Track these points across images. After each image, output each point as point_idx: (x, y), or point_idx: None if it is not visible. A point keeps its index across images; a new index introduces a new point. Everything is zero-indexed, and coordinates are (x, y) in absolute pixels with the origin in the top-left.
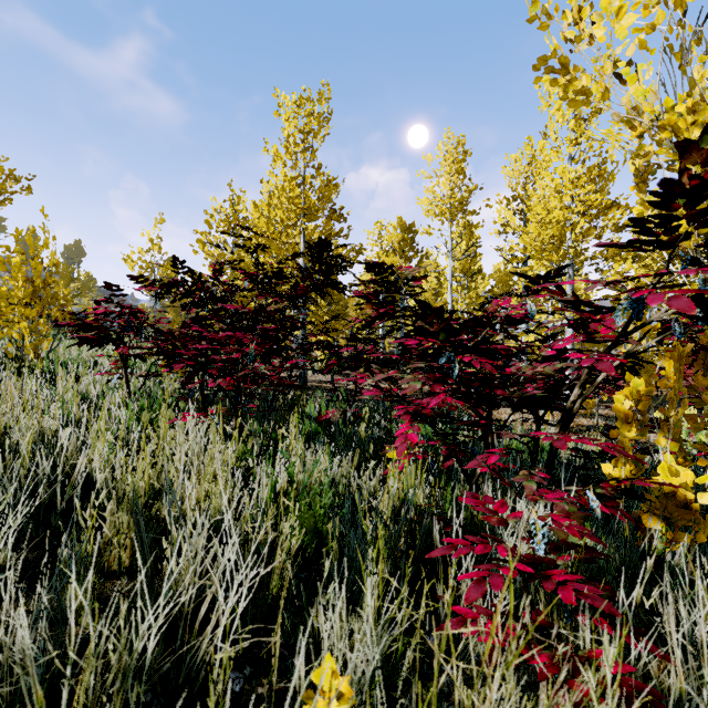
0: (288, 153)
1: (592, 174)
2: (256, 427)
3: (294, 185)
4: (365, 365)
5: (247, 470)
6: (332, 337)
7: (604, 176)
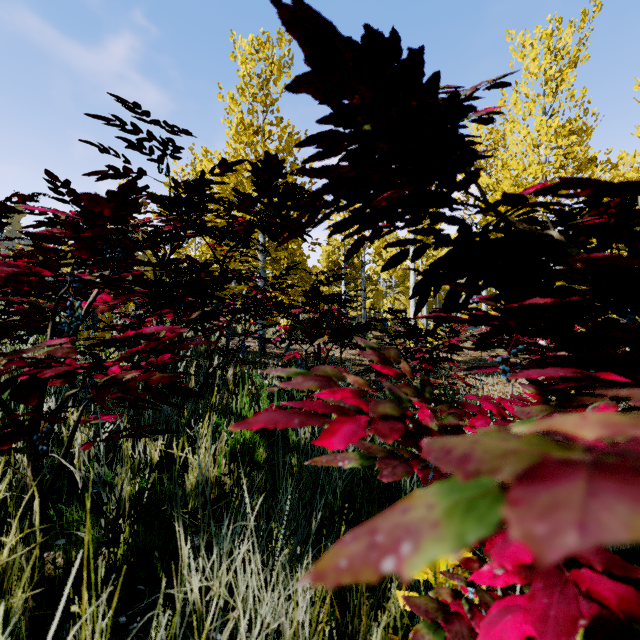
0: (243, 95)
1: (573, 125)
2: (104, 468)
3: (251, 133)
4: (331, 333)
5: (82, 563)
6: (285, 294)
7: (583, 130)
